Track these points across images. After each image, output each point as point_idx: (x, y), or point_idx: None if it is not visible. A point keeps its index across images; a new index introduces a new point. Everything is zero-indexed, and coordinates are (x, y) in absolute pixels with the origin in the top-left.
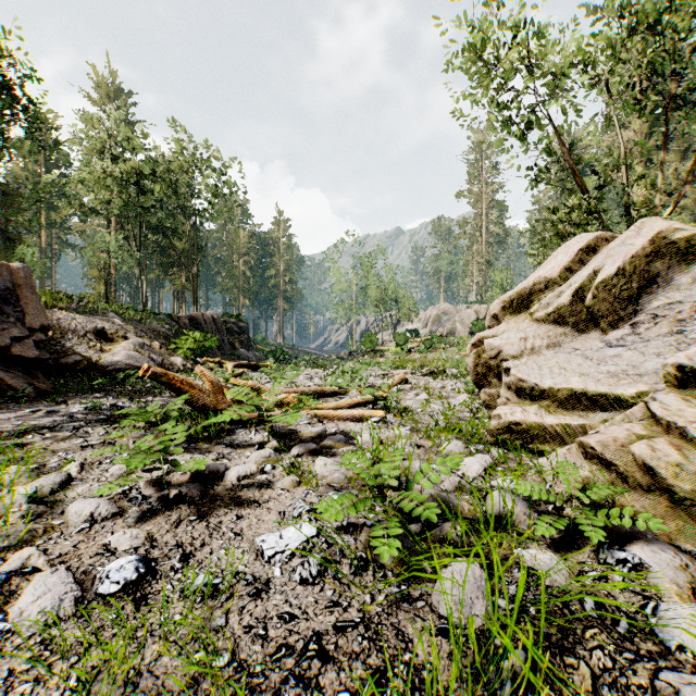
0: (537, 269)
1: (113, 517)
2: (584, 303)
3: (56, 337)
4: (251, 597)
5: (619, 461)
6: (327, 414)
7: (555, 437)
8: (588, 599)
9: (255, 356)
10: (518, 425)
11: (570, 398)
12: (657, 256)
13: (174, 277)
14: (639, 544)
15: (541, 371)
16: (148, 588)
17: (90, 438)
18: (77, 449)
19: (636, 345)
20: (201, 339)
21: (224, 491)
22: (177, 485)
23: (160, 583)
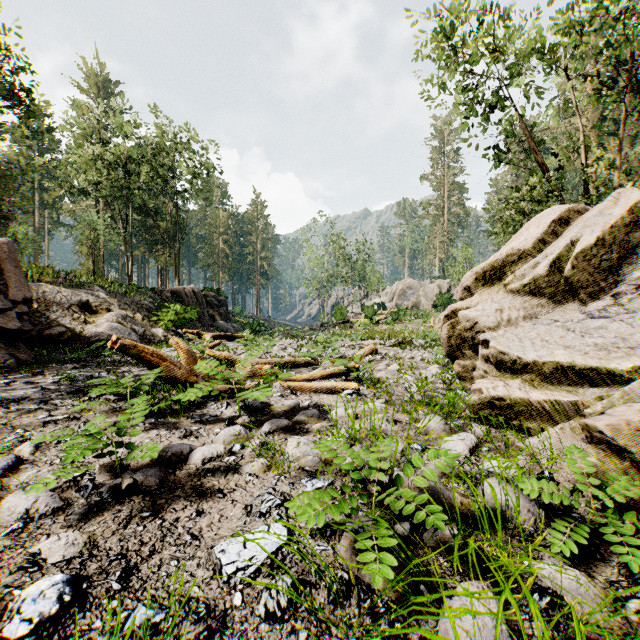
0: (509, 241)
1: (54, 512)
2: (562, 274)
3: (41, 309)
4: None
5: (634, 448)
6: (301, 386)
7: (541, 414)
8: None
9: (233, 327)
10: (501, 400)
11: (556, 372)
12: (635, 226)
13: (158, 254)
14: None
15: (521, 343)
16: (70, 626)
17: (57, 412)
18: (39, 425)
19: (620, 316)
20: (182, 312)
21: (186, 476)
22: (133, 472)
23: (88, 616)
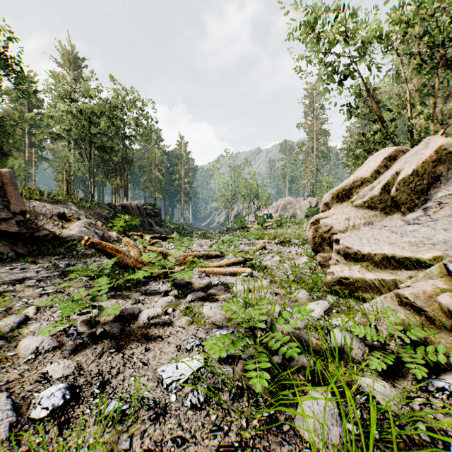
0: (355, 171)
1: (54, 349)
2: (389, 194)
3: (32, 218)
4: (151, 421)
5: (427, 308)
6: (212, 271)
7: (373, 288)
8: (420, 424)
9: (165, 231)
10: (346, 279)
11: (383, 260)
12: (439, 162)
13: (112, 180)
14: (451, 374)
15: (361, 241)
16: (71, 413)
17: (48, 288)
18: (37, 296)
19: (427, 223)
20: (129, 220)
21: (137, 328)
22: (103, 324)
23: (81, 407)
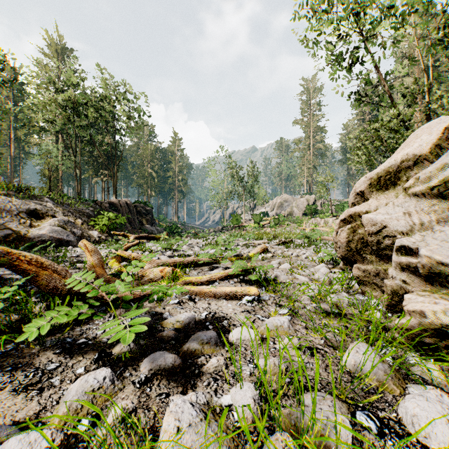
0: (398, 149)
1: None
2: None
3: None
4: None
5: None
6: (200, 290)
7: None
8: None
9: (157, 229)
10: None
11: None
12: None
13: (102, 176)
14: None
15: None
16: None
17: None
18: None
19: None
20: (114, 218)
21: None
22: None
23: None
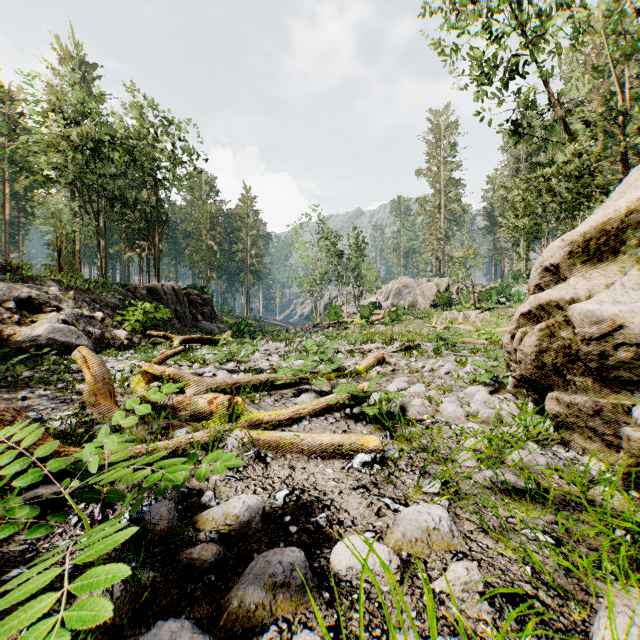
0: (612, 194)
1: None
2: None
3: None
4: None
5: None
6: (275, 439)
7: None
8: None
9: (218, 328)
10: None
11: None
12: None
13: (139, 250)
14: None
15: None
16: None
17: None
18: None
19: None
20: (152, 311)
21: None
22: None
23: None
